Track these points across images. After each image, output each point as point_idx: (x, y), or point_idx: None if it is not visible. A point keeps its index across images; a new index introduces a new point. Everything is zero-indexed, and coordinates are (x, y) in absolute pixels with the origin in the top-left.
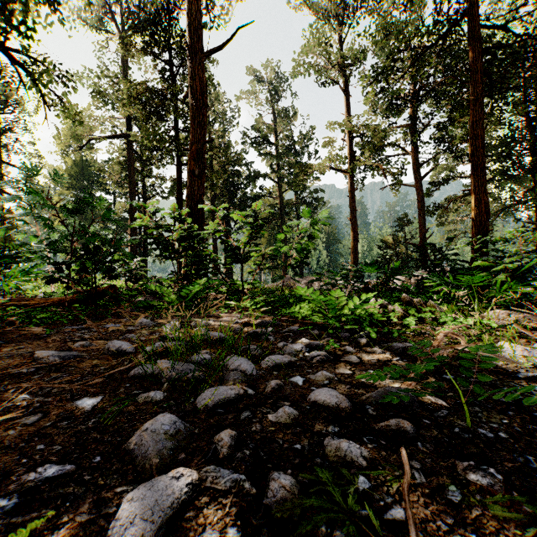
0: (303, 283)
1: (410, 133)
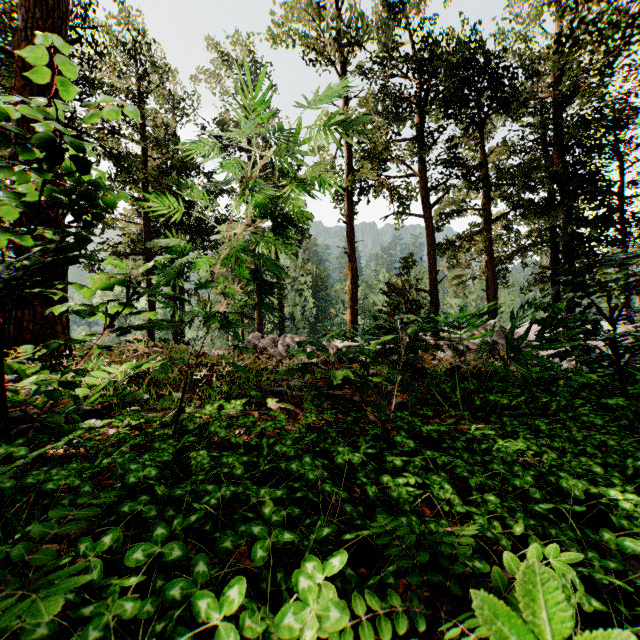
0: (280, 345)
1: (419, 149)
